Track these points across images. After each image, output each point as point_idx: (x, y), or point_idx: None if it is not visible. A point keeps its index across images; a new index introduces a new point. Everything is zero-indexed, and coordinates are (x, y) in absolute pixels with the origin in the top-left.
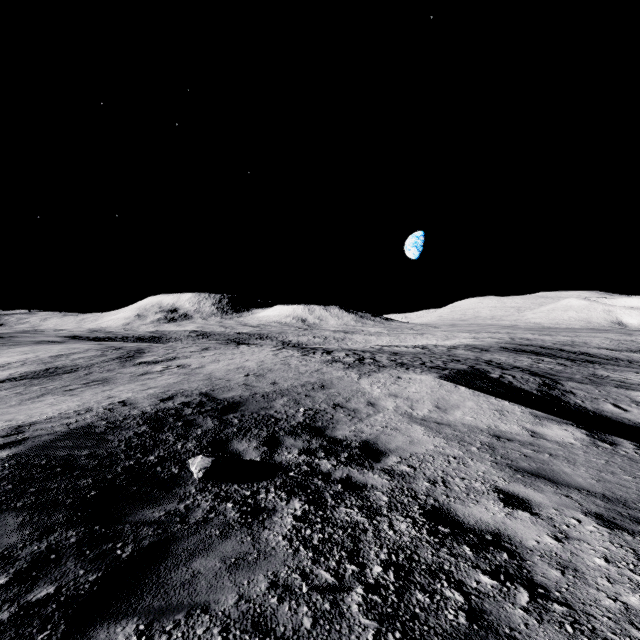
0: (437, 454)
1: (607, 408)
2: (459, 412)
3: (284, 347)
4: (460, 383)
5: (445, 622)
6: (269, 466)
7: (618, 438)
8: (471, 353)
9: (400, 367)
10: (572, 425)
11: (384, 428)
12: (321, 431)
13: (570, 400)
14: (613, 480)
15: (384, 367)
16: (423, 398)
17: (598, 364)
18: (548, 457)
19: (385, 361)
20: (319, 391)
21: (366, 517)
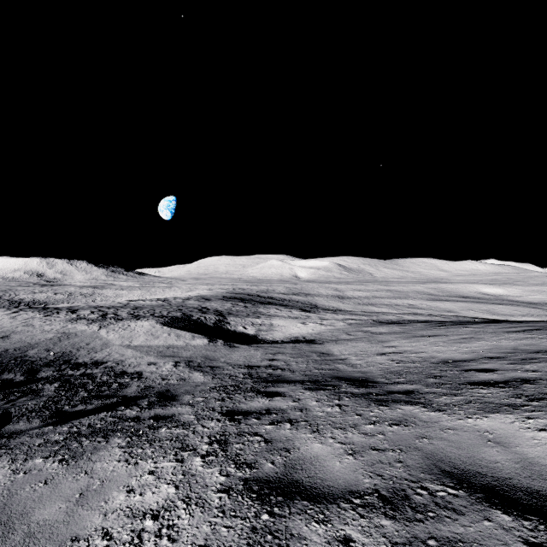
0: (132, 358)
1: (239, 329)
2: (158, 340)
3: (21, 309)
4: (168, 325)
5: (110, 388)
6: (34, 380)
7: (219, 340)
8: (198, 303)
9: (134, 318)
10: (206, 338)
11: (110, 353)
12: (68, 361)
13: (226, 327)
14: (197, 353)
15: (122, 319)
16: (140, 336)
17: (264, 305)
18: (182, 351)
19: (125, 315)
20: (65, 341)
21: (90, 380)
